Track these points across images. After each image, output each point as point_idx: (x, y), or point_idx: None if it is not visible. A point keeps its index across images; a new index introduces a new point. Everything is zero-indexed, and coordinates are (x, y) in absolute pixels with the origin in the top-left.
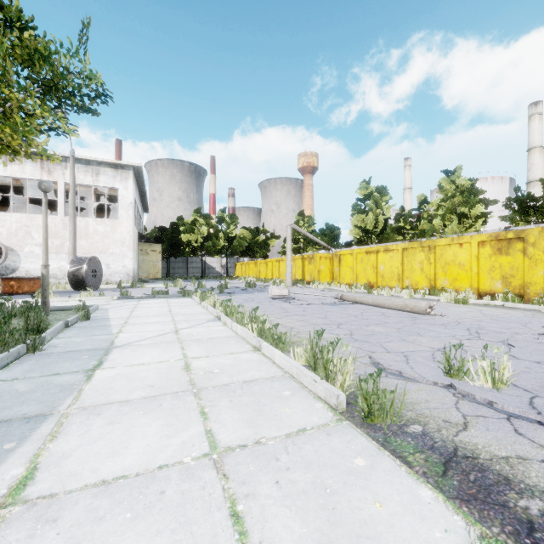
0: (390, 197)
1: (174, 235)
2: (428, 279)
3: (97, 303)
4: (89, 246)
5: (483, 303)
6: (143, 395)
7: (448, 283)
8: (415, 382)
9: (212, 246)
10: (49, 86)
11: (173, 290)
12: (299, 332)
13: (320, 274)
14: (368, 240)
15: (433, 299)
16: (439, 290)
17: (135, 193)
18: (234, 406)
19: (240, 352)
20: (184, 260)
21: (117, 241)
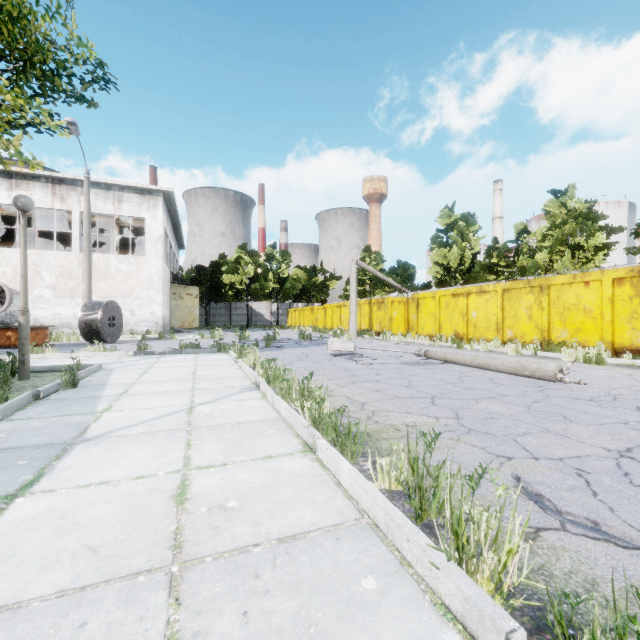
0: (479, 227)
1: (214, 275)
2: (539, 329)
3: (105, 360)
4: (110, 288)
5: (625, 364)
6: (60, 584)
7: (568, 335)
8: (636, 552)
9: (259, 289)
10: (22, 60)
11: (209, 342)
12: (375, 413)
13: (391, 323)
14: (451, 280)
15: (549, 357)
16: (555, 344)
17: (166, 224)
18: (248, 639)
19: (280, 454)
20: (227, 306)
21: (144, 283)
